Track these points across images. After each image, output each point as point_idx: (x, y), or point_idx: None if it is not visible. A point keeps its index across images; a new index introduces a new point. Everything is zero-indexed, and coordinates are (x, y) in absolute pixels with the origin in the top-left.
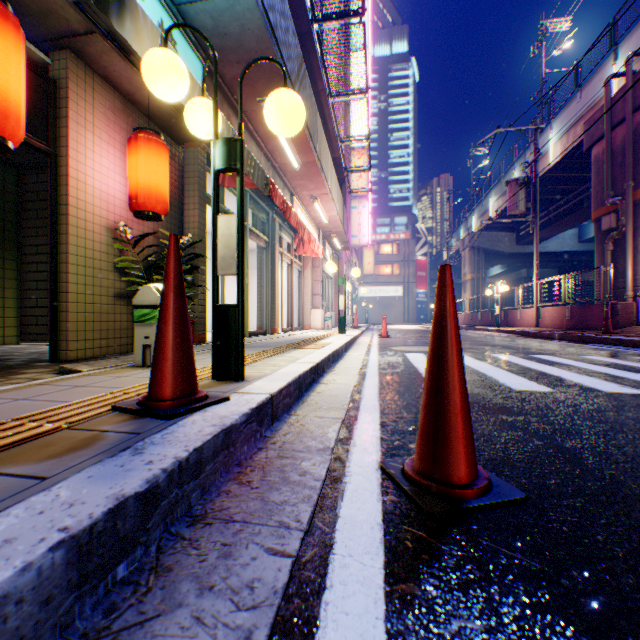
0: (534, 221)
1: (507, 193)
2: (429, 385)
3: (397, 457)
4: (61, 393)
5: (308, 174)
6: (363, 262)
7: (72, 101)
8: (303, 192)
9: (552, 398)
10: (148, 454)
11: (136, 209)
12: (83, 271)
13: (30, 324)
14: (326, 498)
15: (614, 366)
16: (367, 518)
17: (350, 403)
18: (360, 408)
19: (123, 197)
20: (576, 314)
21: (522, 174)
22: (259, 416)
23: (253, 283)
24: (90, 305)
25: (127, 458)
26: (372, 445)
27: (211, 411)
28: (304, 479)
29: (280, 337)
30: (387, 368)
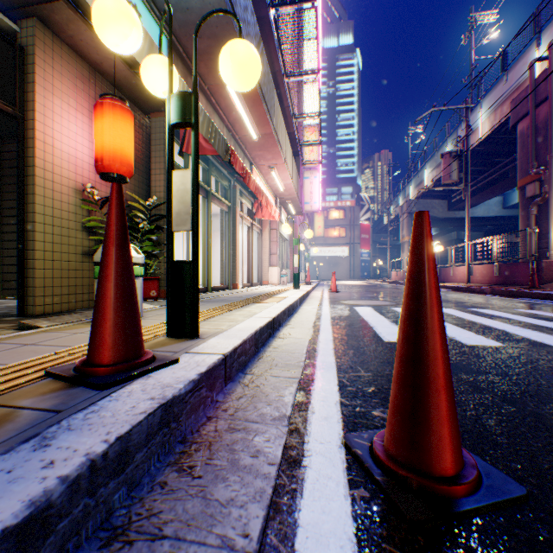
0: (466, 189)
1: (442, 164)
2: (404, 353)
3: (362, 430)
4: (3, 353)
5: (266, 145)
6: (314, 226)
7: (39, 67)
8: (261, 162)
9: (506, 354)
10: (54, 448)
11: (102, 171)
12: (50, 230)
13: (11, 280)
14: (282, 493)
15: (551, 319)
16: (334, 529)
17: (306, 359)
18: (316, 365)
19: (91, 161)
20: (504, 271)
21: (454, 148)
22: (209, 380)
23: (217, 244)
24: (58, 262)
25: (23, 456)
26: (332, 412)
27: (154, 377)
28: (256, 463)
29: (240, 292)
30: (339, 321)
